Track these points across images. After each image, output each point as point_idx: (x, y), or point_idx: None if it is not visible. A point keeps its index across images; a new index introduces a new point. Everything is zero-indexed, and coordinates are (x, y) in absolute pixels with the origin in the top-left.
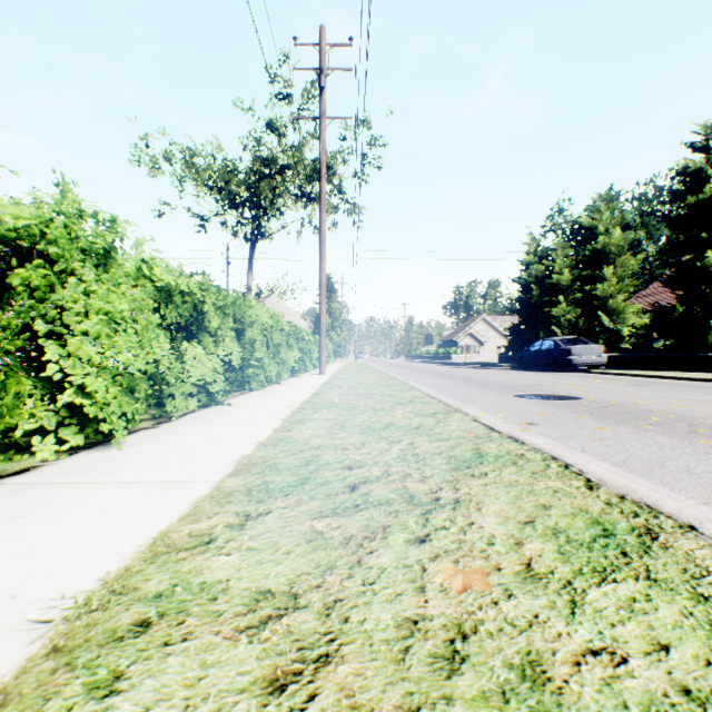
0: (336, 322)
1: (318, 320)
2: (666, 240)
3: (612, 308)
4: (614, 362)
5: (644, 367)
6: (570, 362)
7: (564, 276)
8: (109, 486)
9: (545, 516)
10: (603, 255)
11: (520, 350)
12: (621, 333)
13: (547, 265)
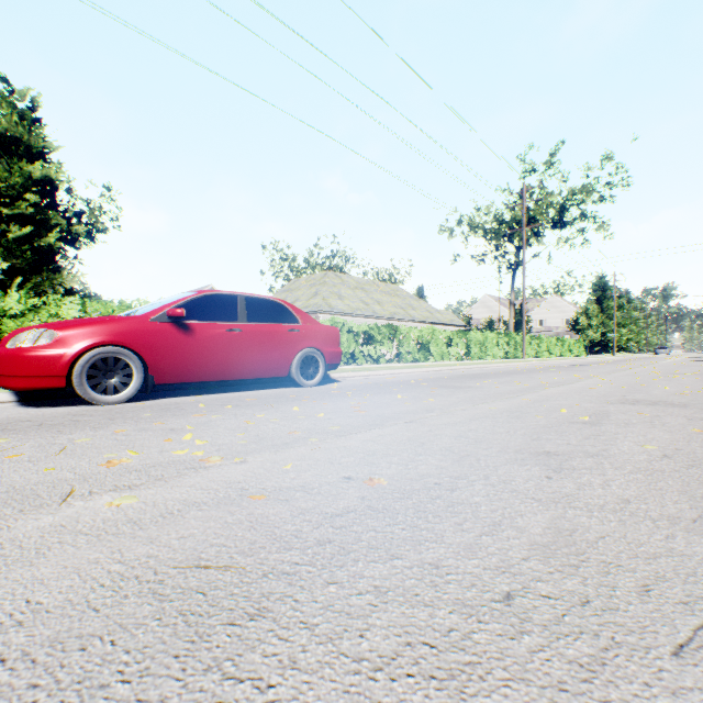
0: (591, 321)
1: (574, 321)
2: None
3: None
4: None
5: None
6: None
7: None
8: (437, 363)
9: (473, 364)
10: None
11: None
12: None
13: None
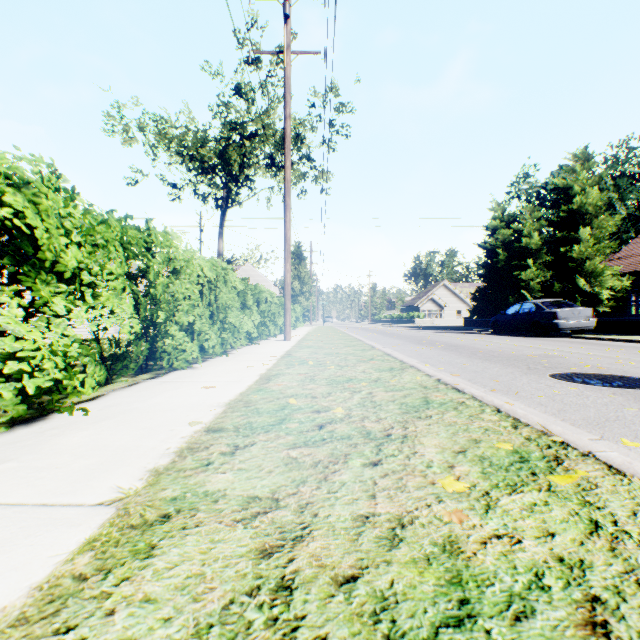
0: (305, 287)
1: None
2: (637, 203)
3: (588, 271)
4: (595, 326)
5: (633, 332)
6: (555, 326)
7: (534, 239)
8: None
9: None
10: (579, 216)
11: (485, 314)
12: (599, 296)
13: (516, 229)
